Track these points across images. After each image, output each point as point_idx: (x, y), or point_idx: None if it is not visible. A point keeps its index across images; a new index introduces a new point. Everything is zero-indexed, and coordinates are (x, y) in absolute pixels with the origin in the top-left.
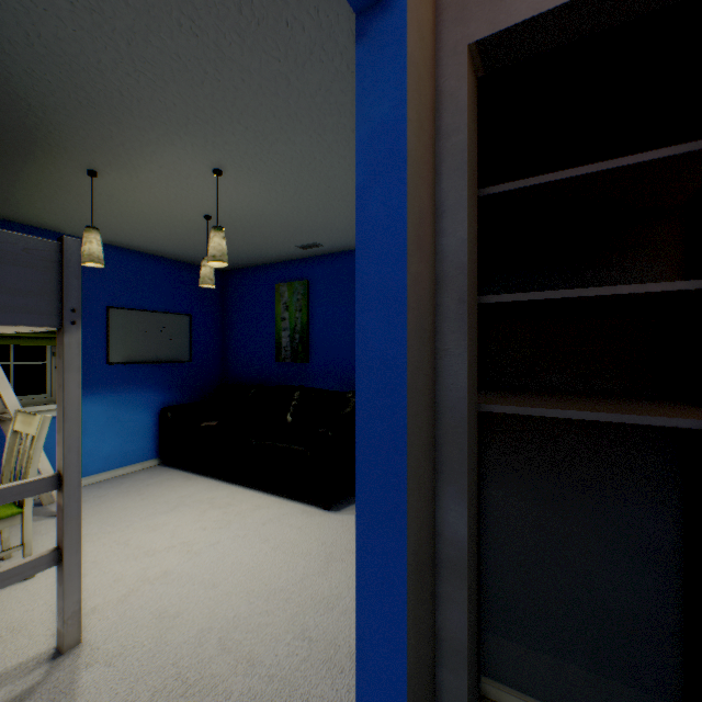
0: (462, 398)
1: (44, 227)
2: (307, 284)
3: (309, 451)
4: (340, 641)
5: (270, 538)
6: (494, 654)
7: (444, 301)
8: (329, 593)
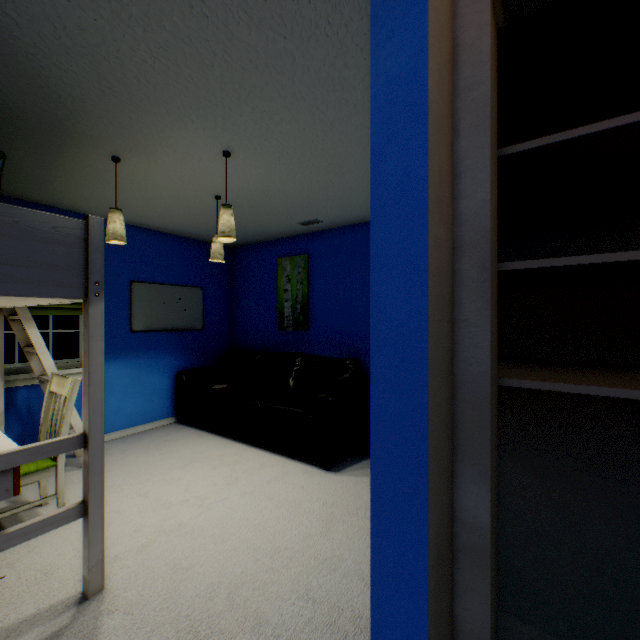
0: (483, 373)
1: (77, 211)
2: (308, 258)
3: (310, 414)
4: (343, 604)
5: (274, 495)
6: (503, 633)
7: (463, 268)
8: (331, 554)
